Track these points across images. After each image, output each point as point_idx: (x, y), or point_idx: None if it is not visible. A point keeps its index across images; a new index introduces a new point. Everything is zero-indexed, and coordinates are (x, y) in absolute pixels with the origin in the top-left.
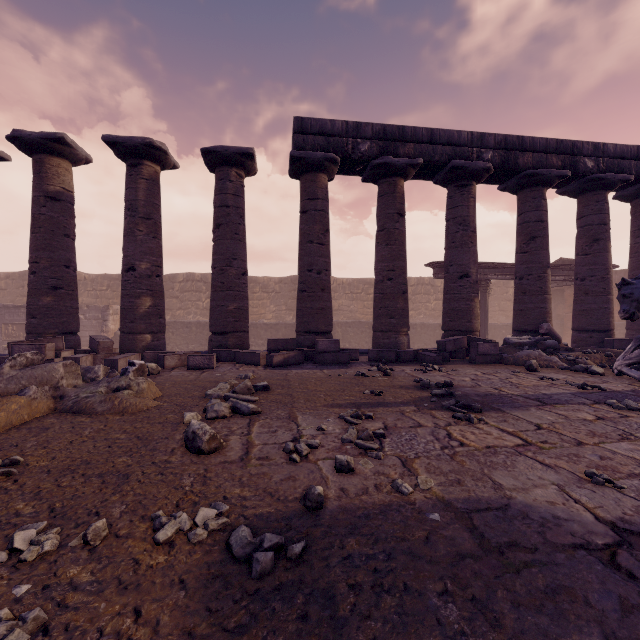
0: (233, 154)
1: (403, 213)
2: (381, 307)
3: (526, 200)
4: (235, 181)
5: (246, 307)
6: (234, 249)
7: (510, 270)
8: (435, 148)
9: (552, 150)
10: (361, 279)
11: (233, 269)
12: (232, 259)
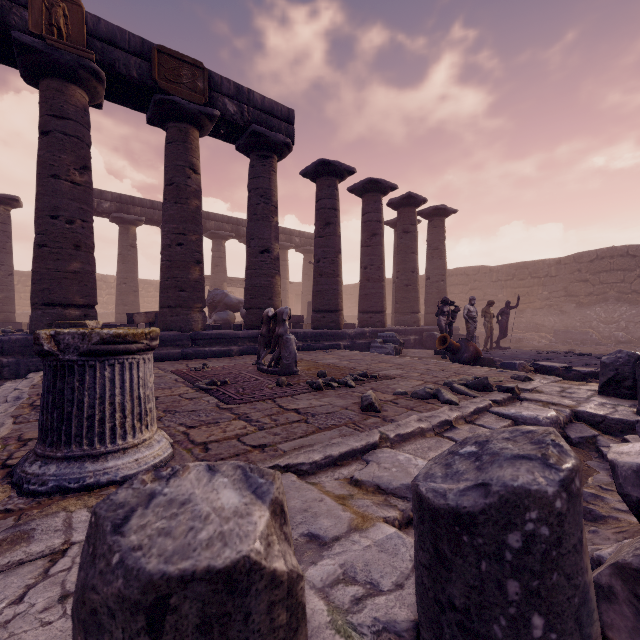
0: (1, 198)
1: (134, 246)
2: (119, 300)
3: (214, 245)
4: (3, 214)
5: (13, 296)
6: (2, 258)
7: (230, 281)
8: (155, 212)
9: (226, 221)
10: (142, 280)
11: (1, 271)
12: (0, 265)
